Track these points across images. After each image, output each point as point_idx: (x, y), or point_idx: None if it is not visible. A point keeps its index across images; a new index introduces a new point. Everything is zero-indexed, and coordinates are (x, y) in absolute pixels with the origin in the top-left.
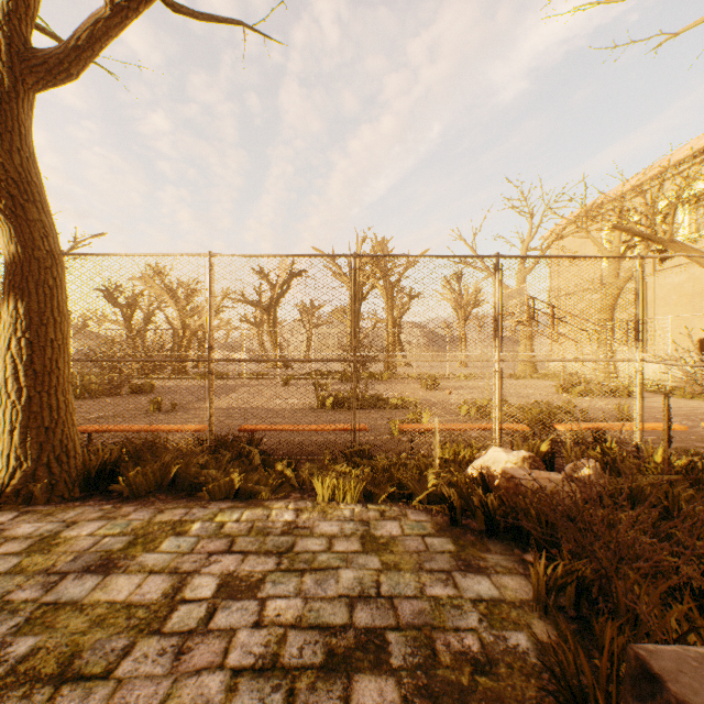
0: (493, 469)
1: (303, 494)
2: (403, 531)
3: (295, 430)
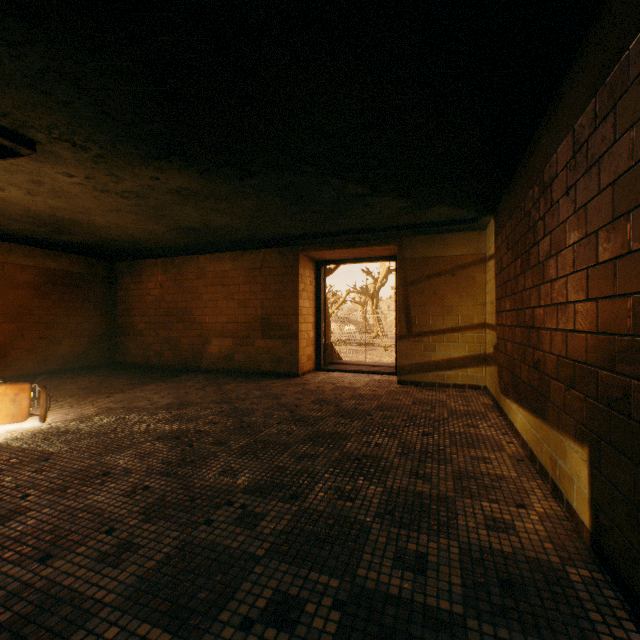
0: None
1: None
2: None
3: None
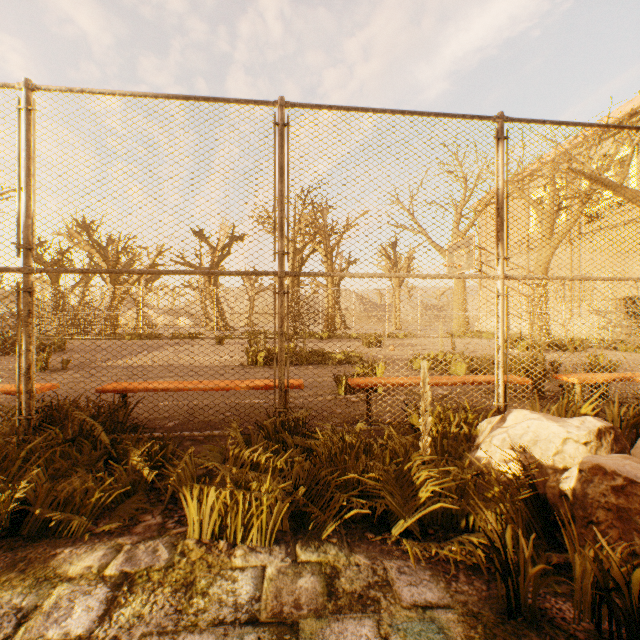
0: (538, 453)
1: (167, 516)
2: None
3: (181, 389)
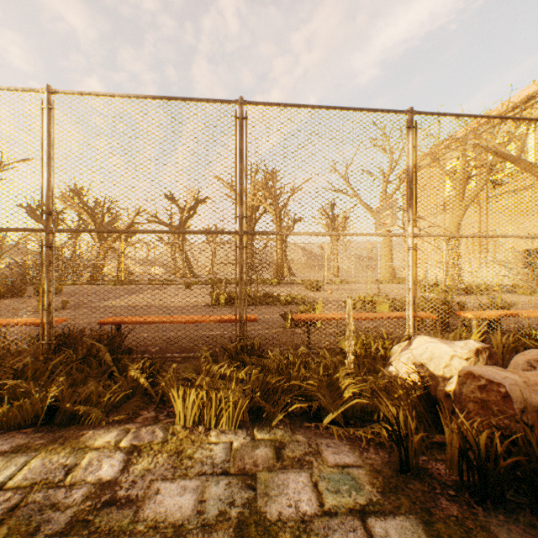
0: (432, 367)
1: (159, 412)
2: (320, 502)
3: (164, 321)
